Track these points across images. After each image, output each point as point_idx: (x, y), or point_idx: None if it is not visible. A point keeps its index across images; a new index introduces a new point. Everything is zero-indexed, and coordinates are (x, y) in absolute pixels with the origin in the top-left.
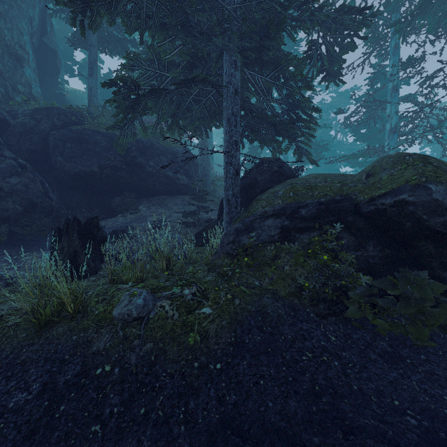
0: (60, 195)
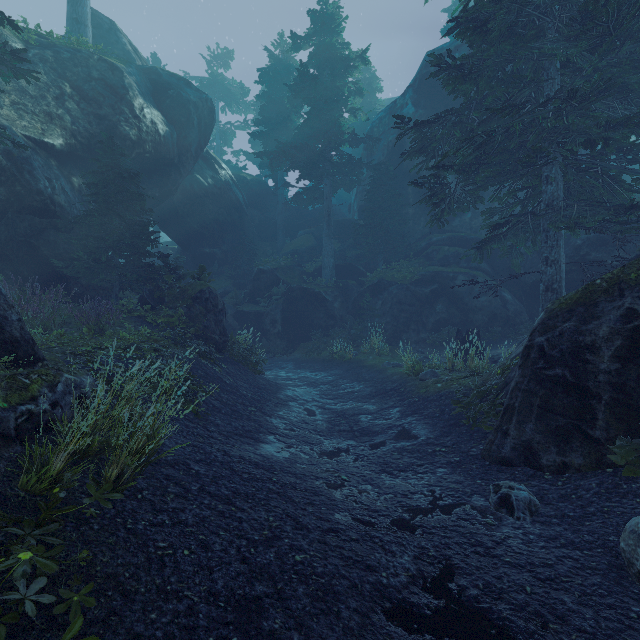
0: (525, 304)
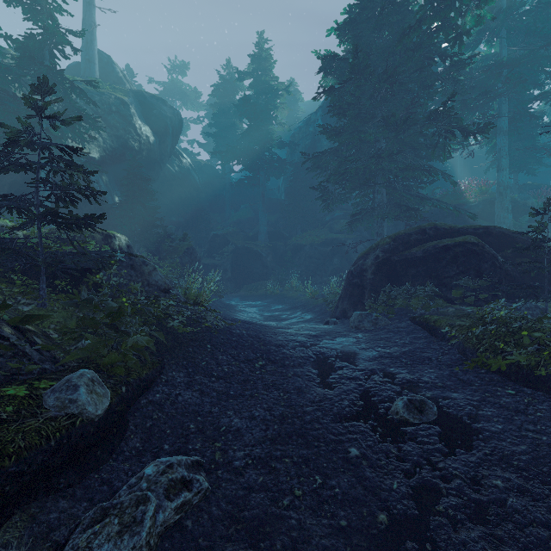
0: None
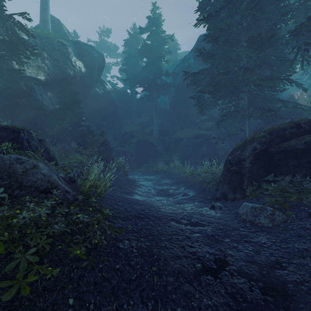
0: None
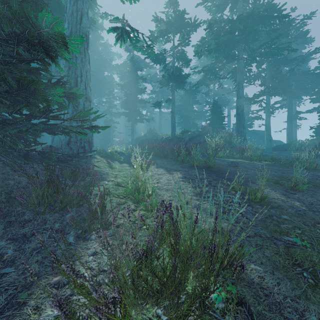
0: None
